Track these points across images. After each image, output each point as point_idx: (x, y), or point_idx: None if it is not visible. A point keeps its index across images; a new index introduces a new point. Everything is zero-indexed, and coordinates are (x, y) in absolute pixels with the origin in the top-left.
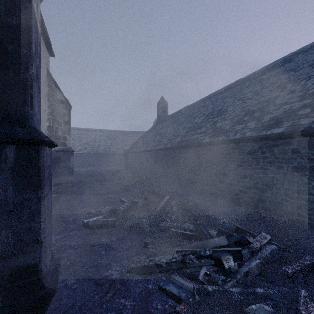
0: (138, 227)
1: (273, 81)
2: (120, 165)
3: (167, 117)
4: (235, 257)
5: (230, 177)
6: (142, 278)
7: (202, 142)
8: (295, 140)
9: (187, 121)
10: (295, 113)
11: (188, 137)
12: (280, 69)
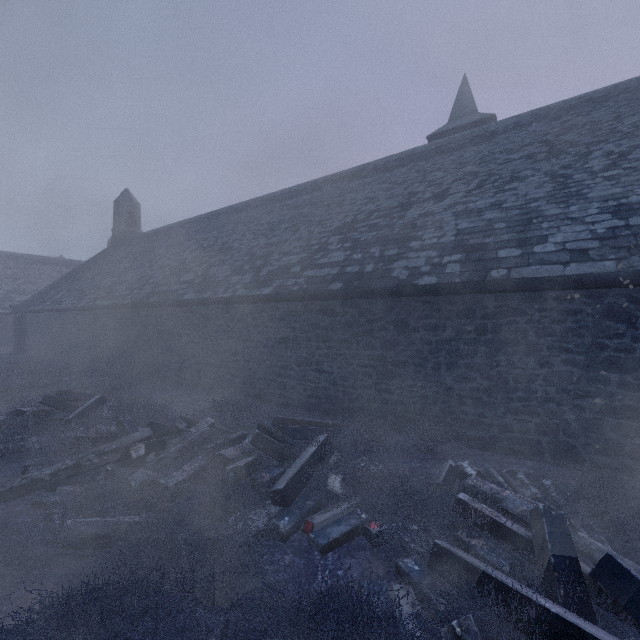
0: (18, 453)
1: (294, 214)
2: (3, 343)
3: (136, 238)
4: (156, 448)
5: (220, 355)
6: (7, 505)
7: (182, 298)
8: (282, 304)
9: (170, 255)
10: (289, 269)
11: (164, 286)
12: (307, 198)
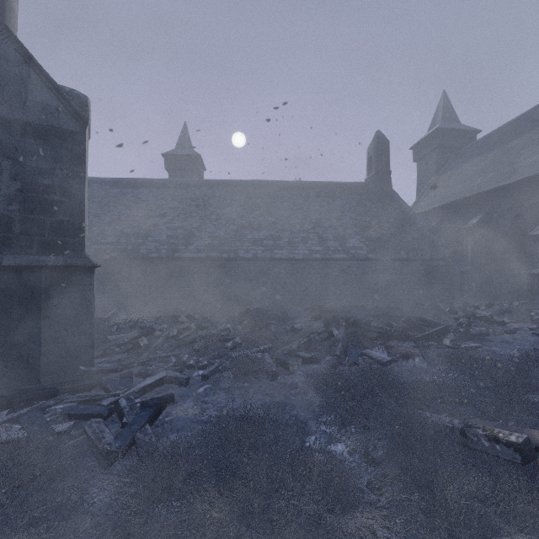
0: None
1: None
2: None
3: None
4: None
5: None
6: None
7: None
8: None
9: None
10: None
11: None
12: None
